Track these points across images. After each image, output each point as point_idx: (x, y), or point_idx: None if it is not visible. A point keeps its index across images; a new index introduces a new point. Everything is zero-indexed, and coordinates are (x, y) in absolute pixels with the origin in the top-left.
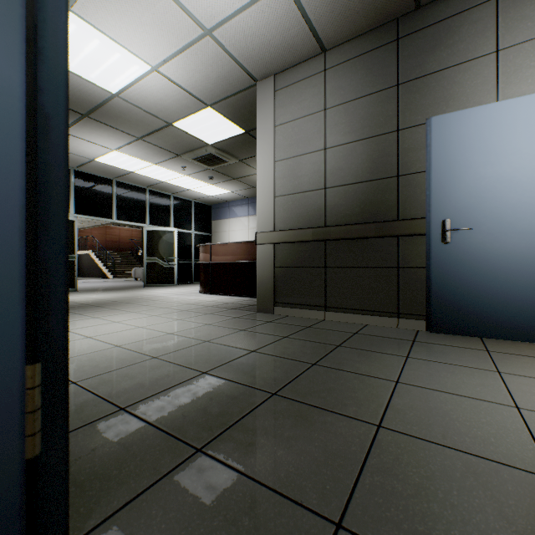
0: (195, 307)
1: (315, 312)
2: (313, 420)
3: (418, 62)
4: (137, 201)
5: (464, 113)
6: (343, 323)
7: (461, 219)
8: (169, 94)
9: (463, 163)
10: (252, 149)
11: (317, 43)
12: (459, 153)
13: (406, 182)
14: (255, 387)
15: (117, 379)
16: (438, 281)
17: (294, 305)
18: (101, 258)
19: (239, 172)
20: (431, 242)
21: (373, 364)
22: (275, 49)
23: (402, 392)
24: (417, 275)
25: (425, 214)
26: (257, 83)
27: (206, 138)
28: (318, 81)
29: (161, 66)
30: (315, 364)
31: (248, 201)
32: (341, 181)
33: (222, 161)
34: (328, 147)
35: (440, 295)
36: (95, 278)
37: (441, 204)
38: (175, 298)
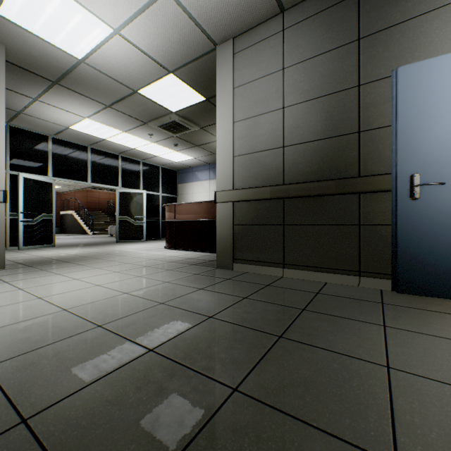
0: (157, 262)
1: (273, 269)
2: (294, 448)
3: (381, 14)
4: (110, 166)
5: (435, 61)
6: (302, 281)
7: (432, 173)
8: (132, 59)
9: (434, 114)
10: (213, 116)
11: (275, 2)
12: (429, 103)
13: (368, 138)
14: (210, 376)
15: (41, 362)
16: (406, 239)
17: (252, 262)
18: (82, 217)
19: (201, 139)
20: (398, 198)
21: (349, 337)
22: (234, 9)
23: (402, 386)
24: (380, 233)
25: (388, 170)
26: (216, 47)
27: (170, 105)
28: (277, 41)
29: (123, 29)
30: (282, 337)
31: (209, 166)
32: (299, 139)
33: (185, 129)
34: (286, 106)
35: (407, 254)
36: (77, 235)
37: (409, 158)
38: (142, 253)
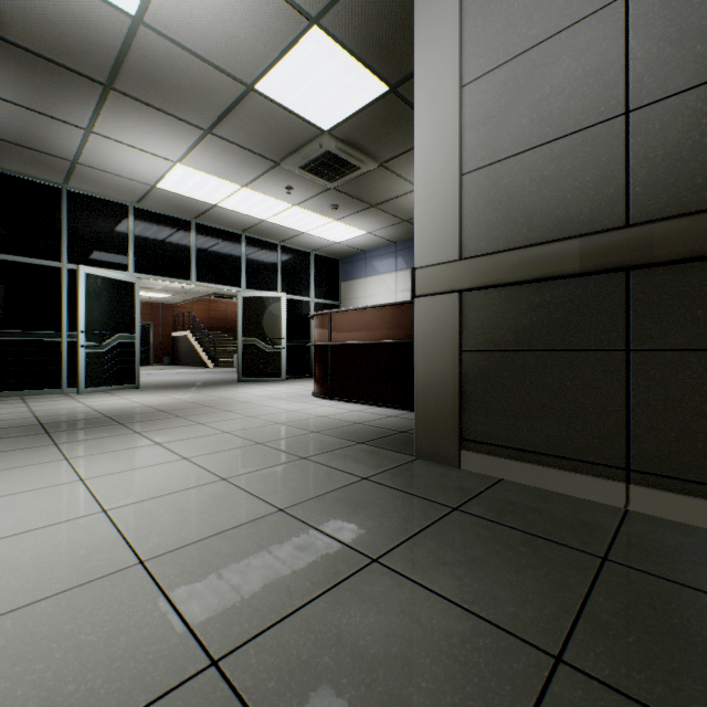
0: (285, 432)
1: (590, 480)
2: None
3: None
4: (228, 254)
5: None
6: None
7: None
8: None
9: None
10: (403, 133)
11: None
12: None
13: None
14: None
15: None
16: None
17: (518, 452)
18: (201, 341)
19: (380, 191)
20: None
21: None
22: None
23: None
24: None
25: None
26: None
27: (318, 115)
28: None
29: None
30: None
31: (395, 247)
32: (694, 73)
33: (350, 168)
34: None
35: None
36: (192, 368)
37: None
38: (267, 406)
